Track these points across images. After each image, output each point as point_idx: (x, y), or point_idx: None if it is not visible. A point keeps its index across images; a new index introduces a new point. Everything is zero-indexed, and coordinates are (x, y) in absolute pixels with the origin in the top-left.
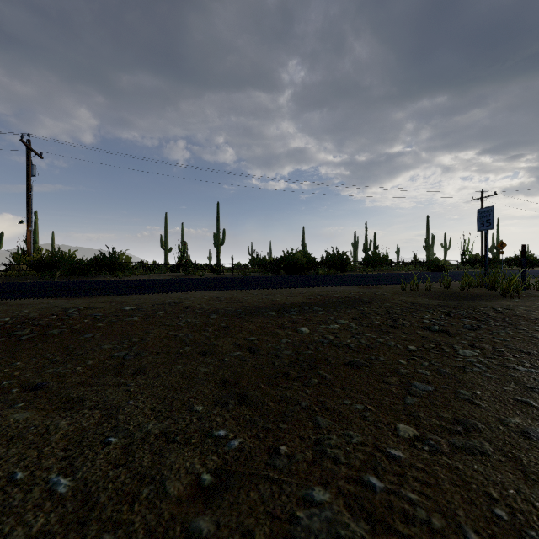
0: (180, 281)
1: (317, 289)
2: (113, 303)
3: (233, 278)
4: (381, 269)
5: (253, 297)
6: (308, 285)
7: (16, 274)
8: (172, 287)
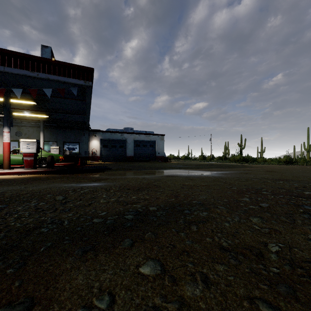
0: None
1: None
2: None
3: None
4: None
5: None
6: None
7: None
8: None
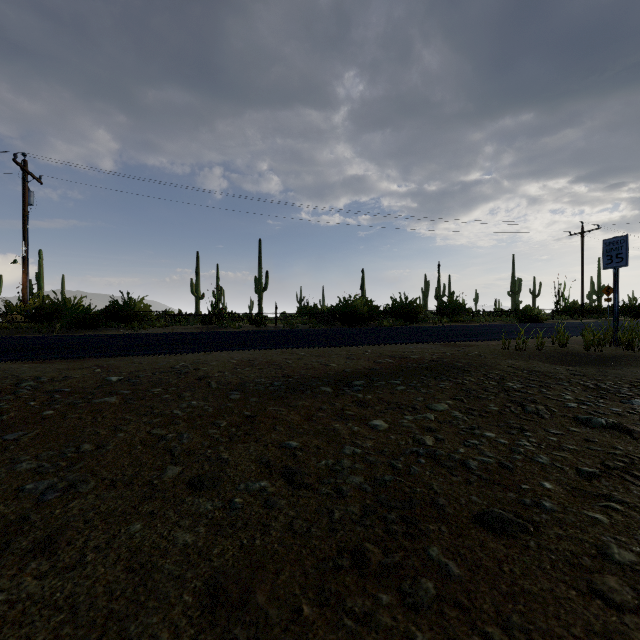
0: (207, 336)
1: (385, 347)
2: (98, 370)
3: (276, 331)
4: (460, 320)
5: (300, 360)
6: (374, 343)
7: (7, 327)
8: (192, 345)
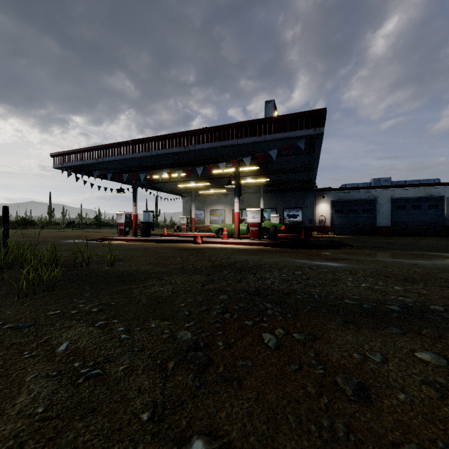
0: None
1: None
2: None
3: None
4: None
5: None
6: None
7: None
8: None
